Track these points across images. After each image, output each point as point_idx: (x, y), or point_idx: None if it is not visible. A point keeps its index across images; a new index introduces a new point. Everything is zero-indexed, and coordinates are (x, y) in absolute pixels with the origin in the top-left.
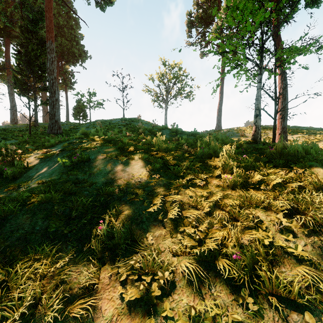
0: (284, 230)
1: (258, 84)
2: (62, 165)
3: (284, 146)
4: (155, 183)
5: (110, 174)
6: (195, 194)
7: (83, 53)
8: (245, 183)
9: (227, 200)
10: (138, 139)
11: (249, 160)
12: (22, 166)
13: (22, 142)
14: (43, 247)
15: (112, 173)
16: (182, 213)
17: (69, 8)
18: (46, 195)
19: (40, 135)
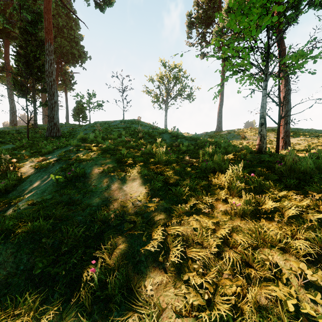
0: (309, 285)
1: (263, 90)
2: (55, 182)
3: (294, 162)
4: (155, 208)
5: (106, 193)
6: (199, 224)
7: (83, 54)
8: (256, 211)
9: (237, 235)
10: (137, 145)
11: (258, 180)
12: (15, 178)
13: (20, 147)
14: (25, 296)
15: (108, 192)
16: (186, 252)
17: (69, 9)
18: (34, 224)
19: (38, 138)
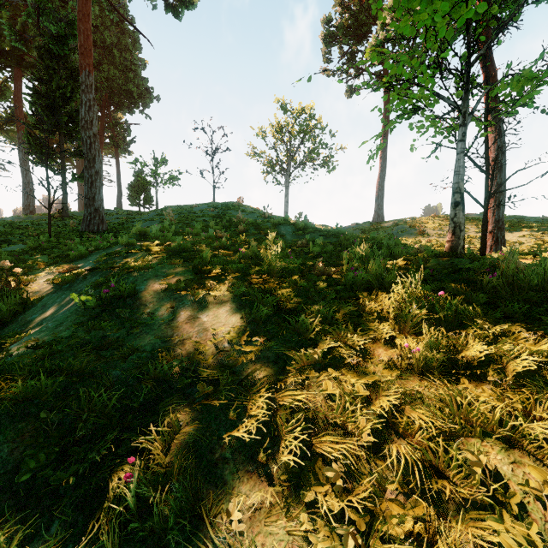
0: None
1: (458, 143)
2: (80, 307)
3: (520, 271)
4: (258, 355)
5: (170, 327)
6: (340, 387)
7: (146, 92)
8: (449, 362)
9: (414, 410)
10: (234, 244)
11: (452, 304)
12: (17, 301)
13: (34, 248)
14: None
15: (174, 326)
16: (313, 444)
17: (120, 14)
18: (29, 384)
19: (67, 235)
